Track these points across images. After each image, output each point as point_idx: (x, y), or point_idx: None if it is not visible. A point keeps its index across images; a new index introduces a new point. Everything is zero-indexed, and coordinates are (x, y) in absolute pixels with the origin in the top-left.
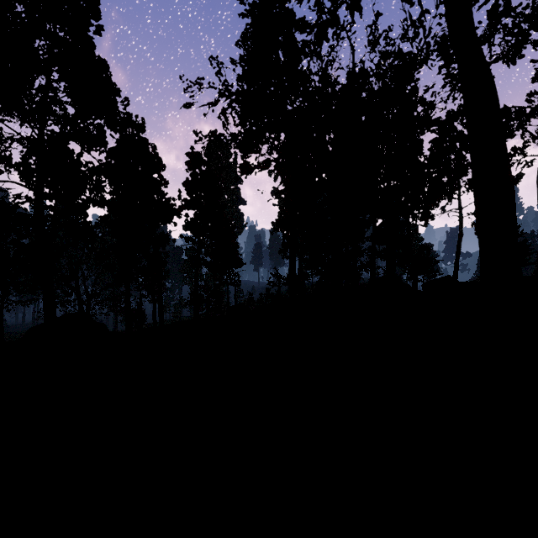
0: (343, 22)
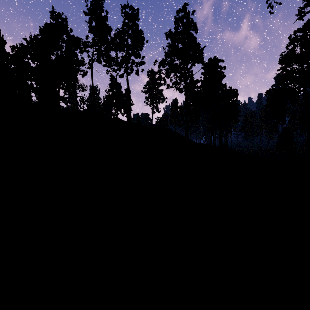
0: None
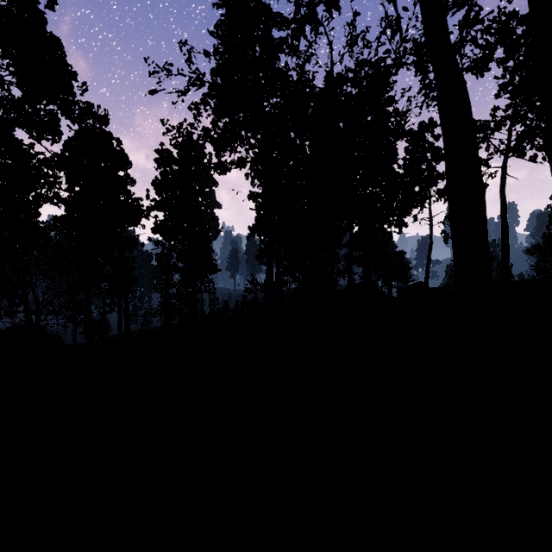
0: (321, 16)
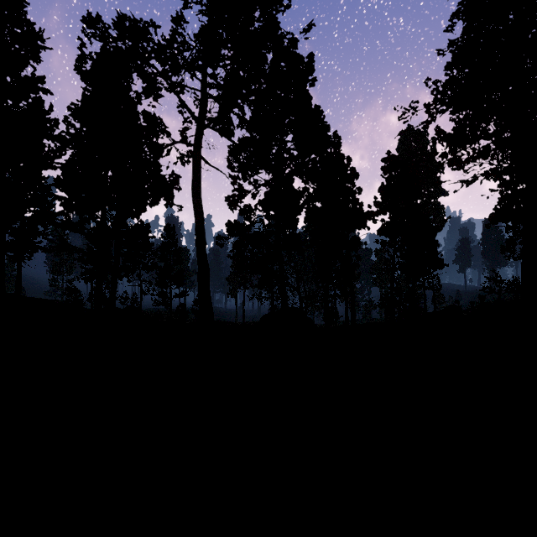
0: None
